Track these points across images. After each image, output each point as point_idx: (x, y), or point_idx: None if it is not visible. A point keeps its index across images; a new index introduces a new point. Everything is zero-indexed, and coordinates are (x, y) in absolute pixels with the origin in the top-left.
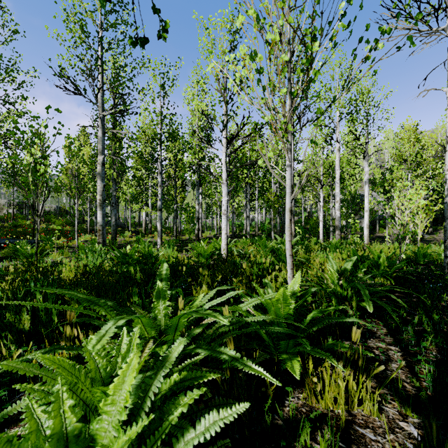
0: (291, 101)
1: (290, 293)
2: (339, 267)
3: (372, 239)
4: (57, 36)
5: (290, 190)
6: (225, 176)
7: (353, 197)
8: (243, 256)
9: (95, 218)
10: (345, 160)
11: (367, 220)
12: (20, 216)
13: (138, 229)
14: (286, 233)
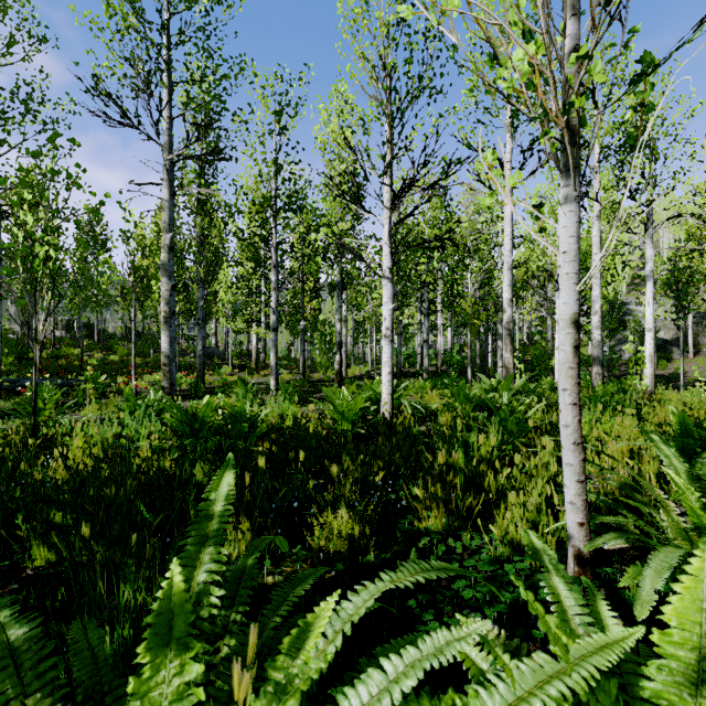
0: (577, 26)
1: (689, 657)
2: (657, 457)
3: None
4: (90, 23)
5: (574, 267)
6: (389, 264)
7: (612, 306)
8: (422, 415)
9: (177, 343)
10: None
11: (651, 346)
12: (69, 342)
13: (245, 361)
14: (563, 383)
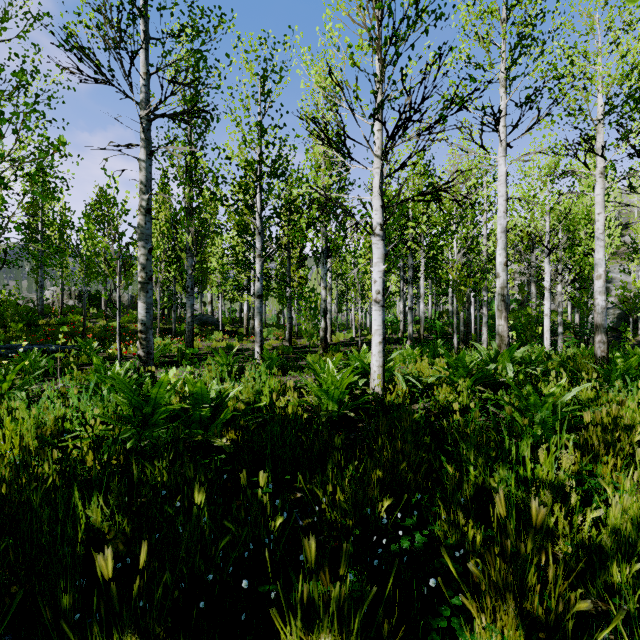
0: None
1: None
2: None
3: (633, 348)
4: None
5: None
6: (379, 220)
7: None
8: (416, 388)
9: (173, 311)
10: (580, 210)
11: None
12: (78, 310)
13: (237, 328)
14: None
